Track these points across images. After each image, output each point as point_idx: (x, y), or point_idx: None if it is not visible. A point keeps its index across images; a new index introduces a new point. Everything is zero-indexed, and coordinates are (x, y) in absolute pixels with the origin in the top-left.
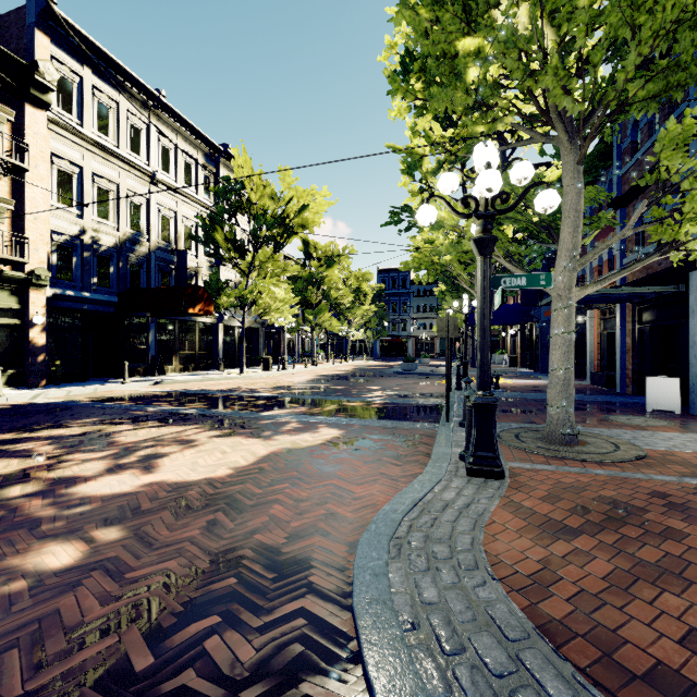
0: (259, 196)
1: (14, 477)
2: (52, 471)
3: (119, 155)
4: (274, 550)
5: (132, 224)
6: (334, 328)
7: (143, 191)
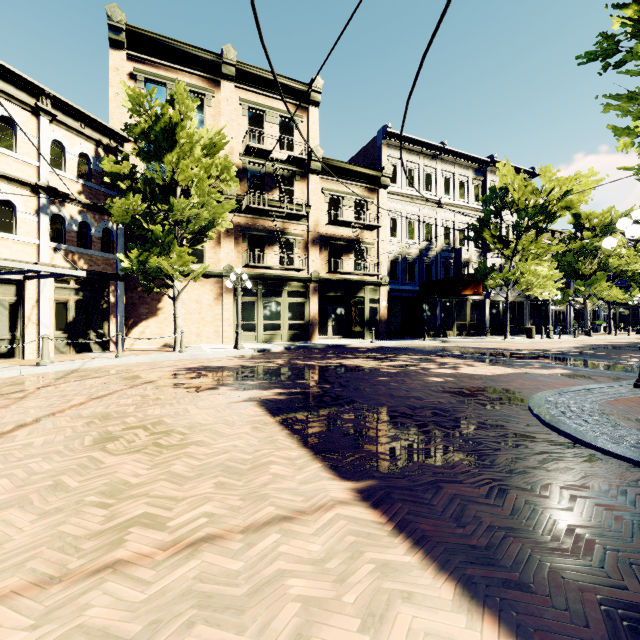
0: (521, 194)
1: (408, 365)
2: (418, 365)
3: (419, 197)
4: (508, 389)
5: (426, 238)
6: (614, 297)
7: (432, 214)
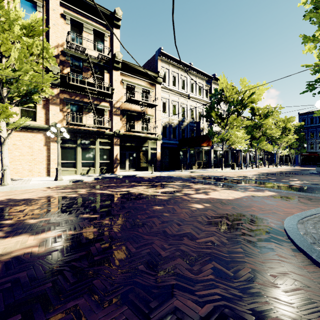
0: (230, 93)
1: (175, 191)
2: (182, 191)
3: (178, 92)
4: (255, 215)
5: (182, 115)
6: (269, 149)
7: (185, 102)
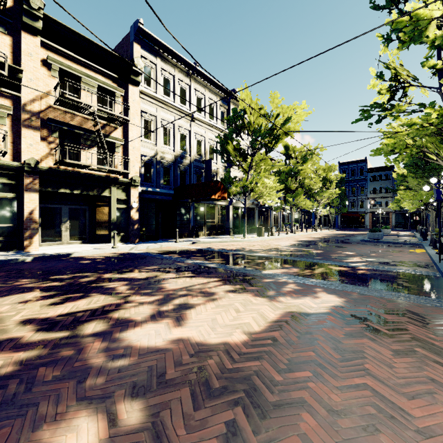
0: (256, 117)
1: (96, 313)
2: (118, 310)
3: (174, 106)
4: None
5: (181, 147)
6: (308, 206)
7: (187, 126)
